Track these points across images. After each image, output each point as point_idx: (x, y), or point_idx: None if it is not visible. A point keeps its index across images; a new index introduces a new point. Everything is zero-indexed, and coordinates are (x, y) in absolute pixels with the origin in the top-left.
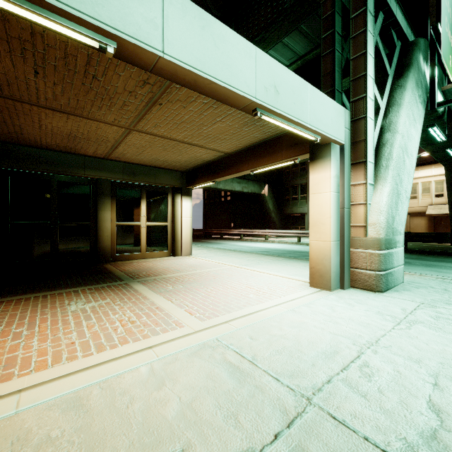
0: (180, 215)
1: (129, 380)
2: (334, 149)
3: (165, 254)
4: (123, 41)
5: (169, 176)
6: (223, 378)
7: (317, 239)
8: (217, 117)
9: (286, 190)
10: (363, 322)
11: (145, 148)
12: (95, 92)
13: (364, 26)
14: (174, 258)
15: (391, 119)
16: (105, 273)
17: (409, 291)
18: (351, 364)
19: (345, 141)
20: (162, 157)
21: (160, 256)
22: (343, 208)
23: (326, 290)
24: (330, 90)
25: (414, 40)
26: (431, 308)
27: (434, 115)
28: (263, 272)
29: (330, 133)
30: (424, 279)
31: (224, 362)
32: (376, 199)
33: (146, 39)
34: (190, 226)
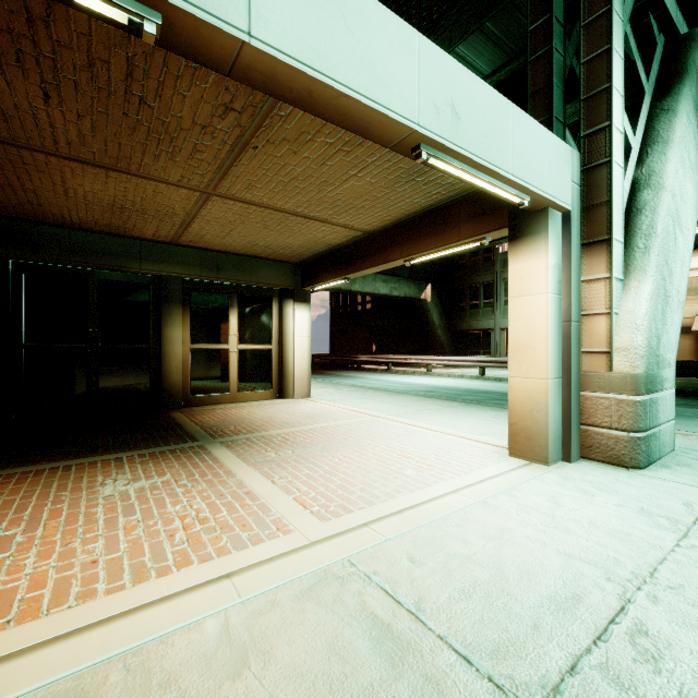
0: (292, 333)
1: (182, 650)
2: (553, 219)
3: (268, 395)
4: (174, 10)
5: (275, 272)
6: (360, 652)
7: (522, 375)
8: (351, 169)
9: (460, 292)
10: (617, 530)
11: (234, 226)
12: (146, 128)
13: (607, 3)
14: (281, 402)
15: (652, 166)
16: (170, 427)
17: (690, 467)
18: (611, 626)
19: (571, 205)
20: (261, 241)
21: (260, 399)
22: (569, 321)
23: (539, 463)
24: (545, 118)
25: (690, 32)
26: None
27: None
28: (426, 429)
29: (548, 191)
30: None
31: (363, 614)
32: (629, 305)
33: (217, 9)
34: (307, 350)
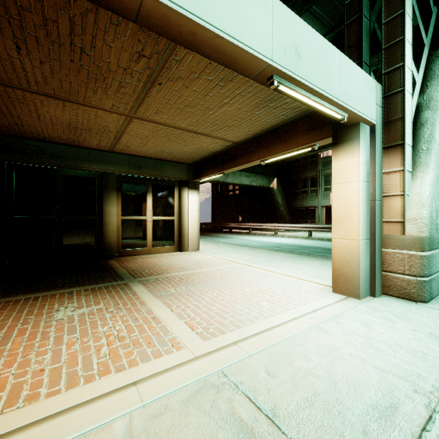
0: (187, 209)
1: None
2: (363, 130)
3: (172, 249)
4: None
5: (176, 169)
6: None
7: (342, 237)
8: (225, 98)
9: (295, 183)
10: (416, 350)
11: (148, 139)
12: (87, 71)
13: None
14: (180, 254)
15: (430, 94)
16: (107, 270)
17: None
18: (424, 433)
19: (376, 121)
20: (167, 149)
21: (166, 251)
22: (374, 200)
23: (353, 298)
24: (356, 62)
25: None
26: None
27: None
28: (275, 272)
29: (360, 110)
30: None
31: (232, 418)
32: (416, 189)
33: None
34: (197, 220)
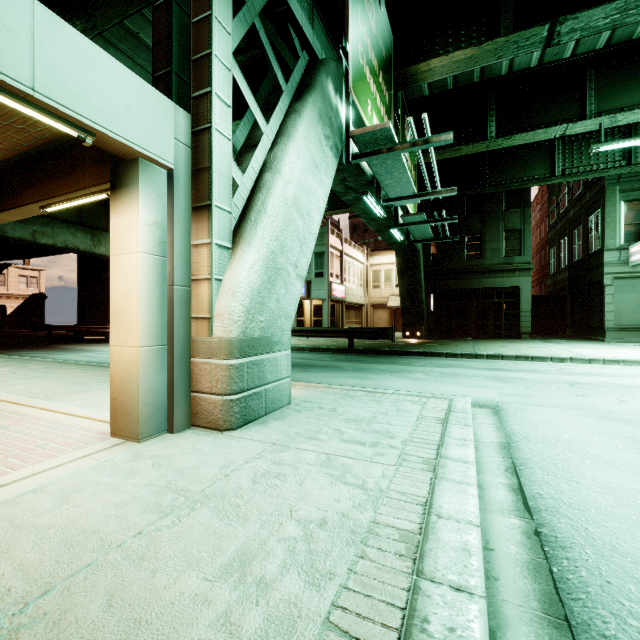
0: None
1: None
2: (150, 172)
3: None
4: None
5: None
6: None
7: (120, 344)
8: None
9: None
10: (88, 529)
11: None
12: None
13: None
14: None
15: (277, 153)
16: None
17: (282, 420)
18: None
19: (174, 163)
20: None
21: None
22: (172, 285)
23: (133, 441)
24: (166, 71)
25: (324, 59)
26: (276, 453)
27: (364, 179)
28: (56, 412)
29: (125, 135)
30: (326, 393)
31: None
32: (231, 272)
33: None
34: None
